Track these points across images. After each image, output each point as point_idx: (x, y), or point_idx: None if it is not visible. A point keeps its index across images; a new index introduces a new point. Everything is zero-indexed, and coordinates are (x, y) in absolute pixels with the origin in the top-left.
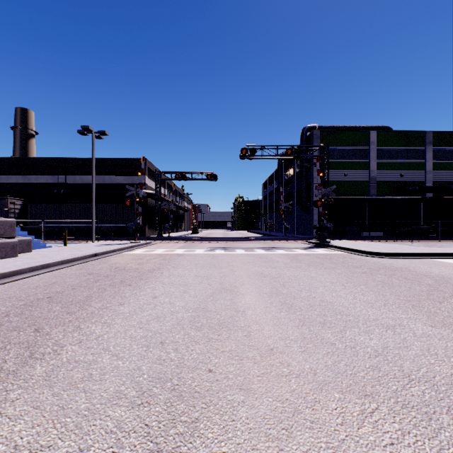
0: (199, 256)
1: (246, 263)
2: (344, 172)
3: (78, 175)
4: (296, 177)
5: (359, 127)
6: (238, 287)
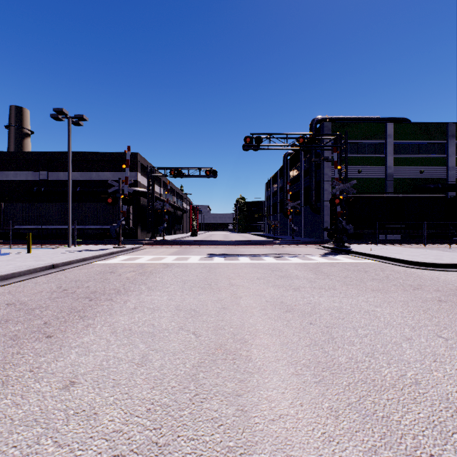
0: (191, 267)
1: (255, 280)
2: (358, 168)
3: (61, 172)
4: (303, 174)
5: (375, 119)
6: (247, 341)
